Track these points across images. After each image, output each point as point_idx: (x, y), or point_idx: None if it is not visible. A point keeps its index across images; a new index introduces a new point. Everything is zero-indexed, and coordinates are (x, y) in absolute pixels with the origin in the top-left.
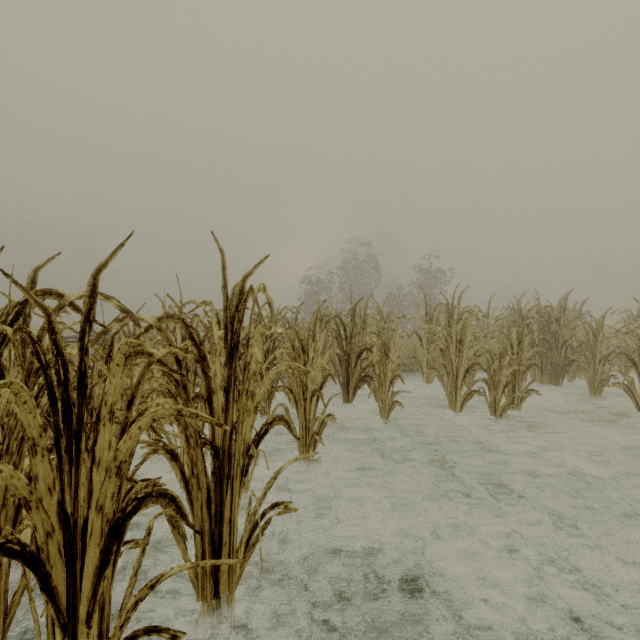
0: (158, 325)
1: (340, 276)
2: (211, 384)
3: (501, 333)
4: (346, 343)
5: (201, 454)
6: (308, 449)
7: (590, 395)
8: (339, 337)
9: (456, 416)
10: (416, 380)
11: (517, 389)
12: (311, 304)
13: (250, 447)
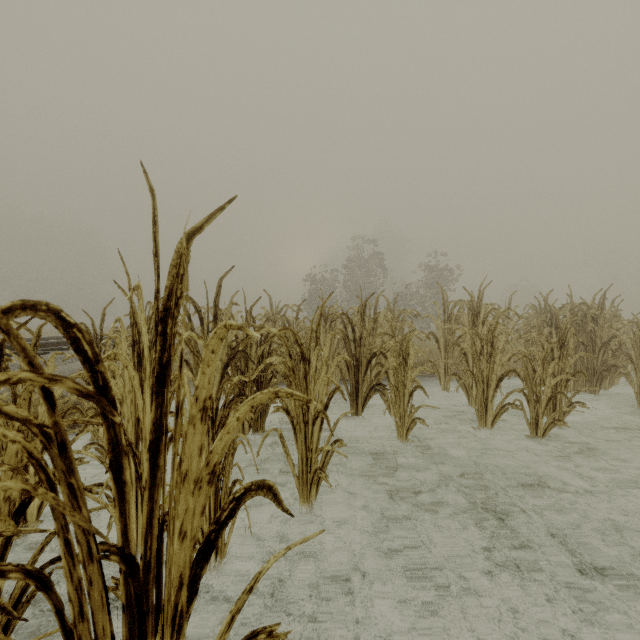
0: (3, 323)
1: (344, 274)
2: (120, 437)
3: (539, 334)
4: (355, 346)
5: (99, 573)
6: (310, 488)
7: (637, 406)
8: (346, 339)
9: (486, 433)
10: (431, 386)
11: (559, 401)
12: (314, 303)
13: (182, 584)
